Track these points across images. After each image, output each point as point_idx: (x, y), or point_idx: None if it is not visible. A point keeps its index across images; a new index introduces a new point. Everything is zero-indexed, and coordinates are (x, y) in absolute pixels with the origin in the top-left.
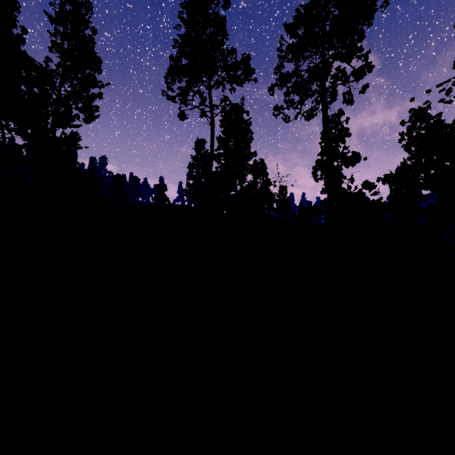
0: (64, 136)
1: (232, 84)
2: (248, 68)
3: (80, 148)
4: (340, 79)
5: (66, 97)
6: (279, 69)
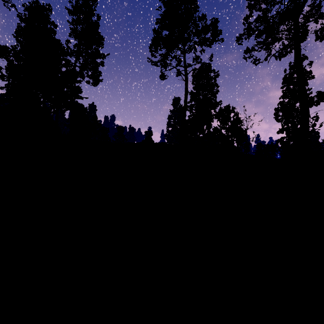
0: (69, 90)
1: (202, 45)
2: (216, 30)
3: (82, 99)
4: (314, 16)
5: (80, 67)
6: (247, 19)
